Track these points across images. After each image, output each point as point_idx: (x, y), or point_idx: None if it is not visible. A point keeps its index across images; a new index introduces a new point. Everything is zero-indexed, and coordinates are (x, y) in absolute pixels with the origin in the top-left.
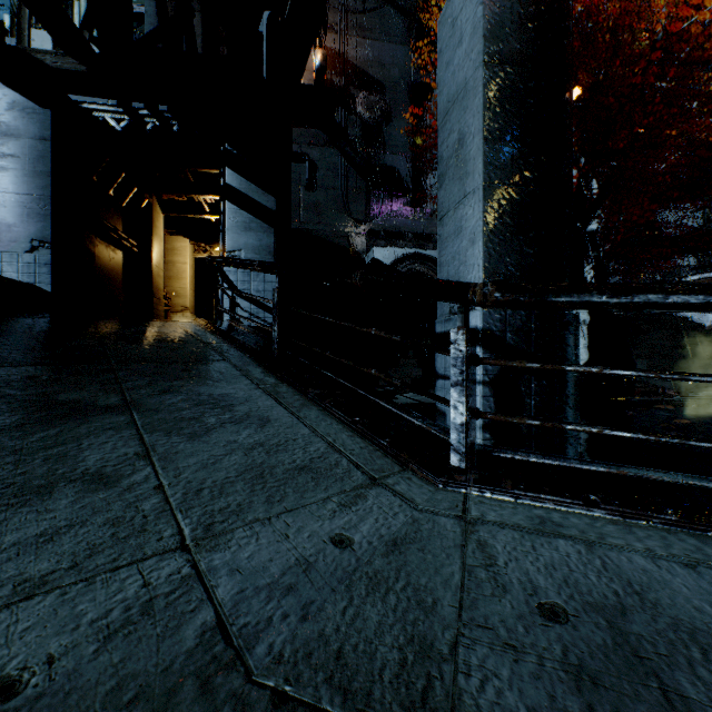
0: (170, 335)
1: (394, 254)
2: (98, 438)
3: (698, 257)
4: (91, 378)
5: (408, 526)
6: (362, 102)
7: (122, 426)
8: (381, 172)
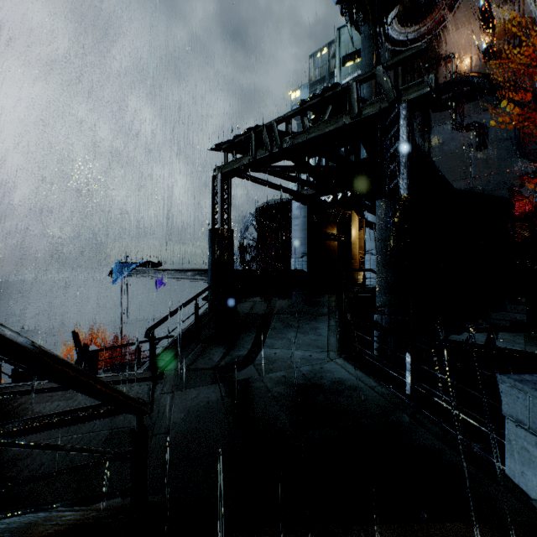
0: (322, 302)
1: None
2: (291, 332)
3: None
4: (296, 319)
5: (322, 358)
6: None
7: (295, 331)
8: None
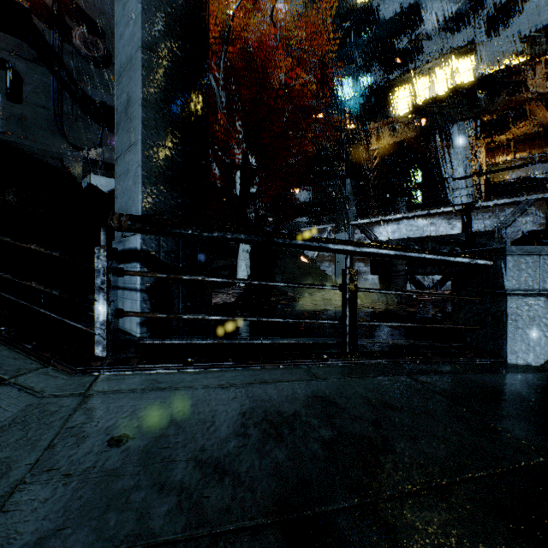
0: None
1: (112, 183)
2: None
3: (310, 218)
4: None
5: (21, 413)
6: (79, 37)
7: None
8: (100, 108)
